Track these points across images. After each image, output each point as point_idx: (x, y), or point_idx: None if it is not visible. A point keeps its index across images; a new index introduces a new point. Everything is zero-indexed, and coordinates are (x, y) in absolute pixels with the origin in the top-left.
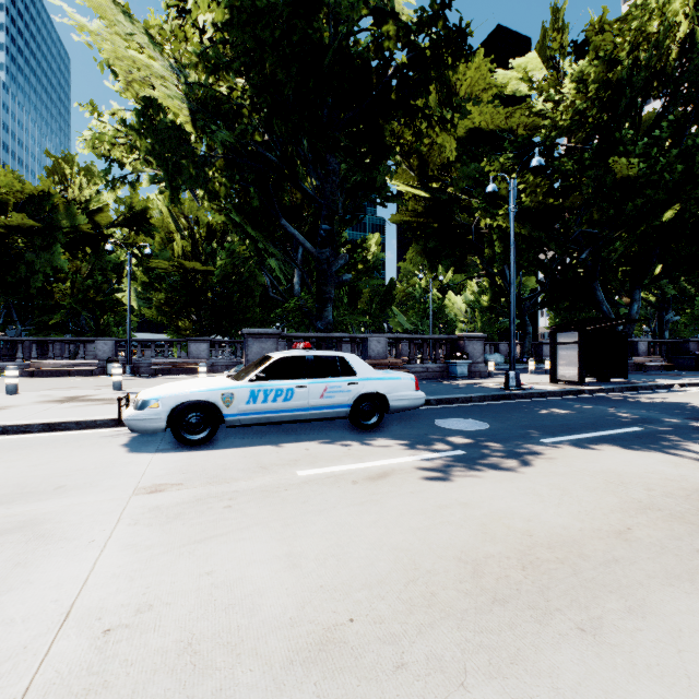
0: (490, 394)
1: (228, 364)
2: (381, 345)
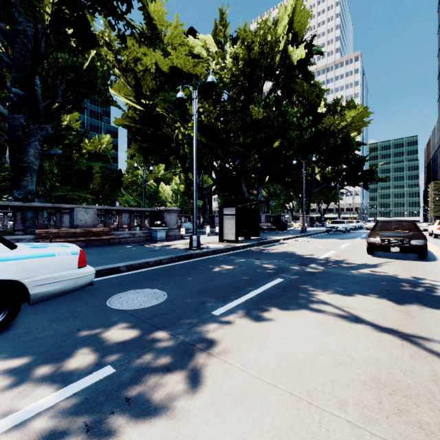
0: (177, 256)
1: None
2: (89, 215)
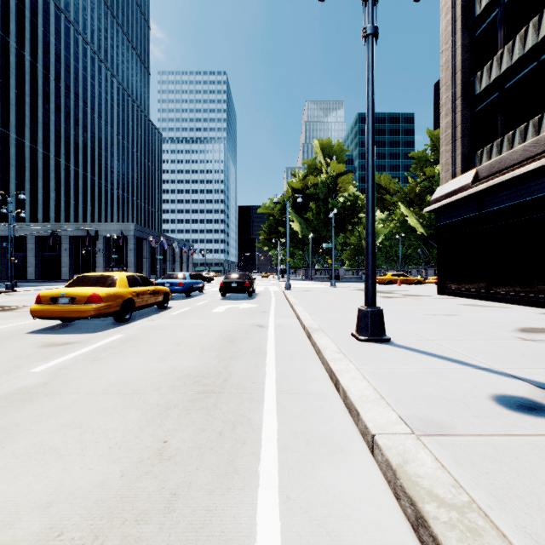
0: None
1: None
2: None
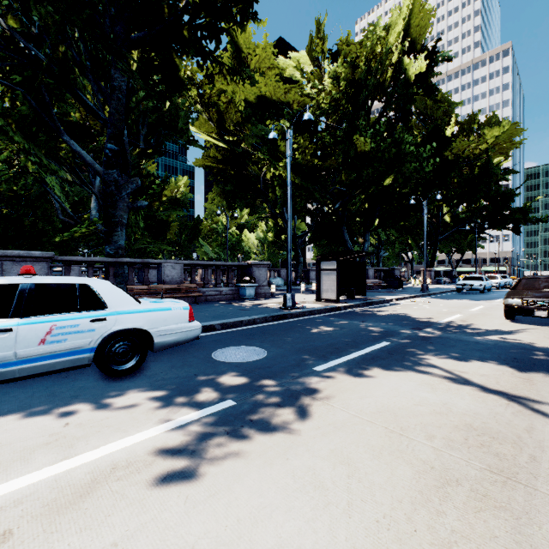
0: (271, 315)
1: None
2: (176, 271)
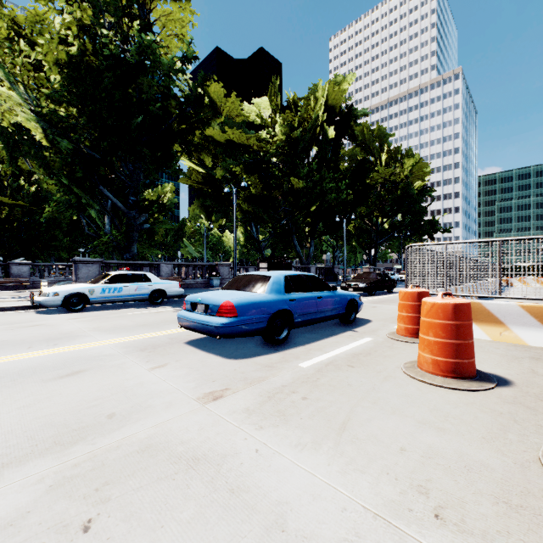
0: None
1: (48, 282)
2: (169, 268)
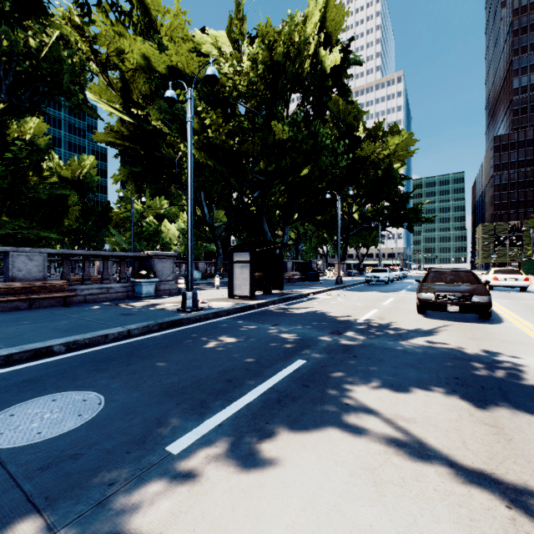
0: (158, 322)
1: None
2: (35, 262)
